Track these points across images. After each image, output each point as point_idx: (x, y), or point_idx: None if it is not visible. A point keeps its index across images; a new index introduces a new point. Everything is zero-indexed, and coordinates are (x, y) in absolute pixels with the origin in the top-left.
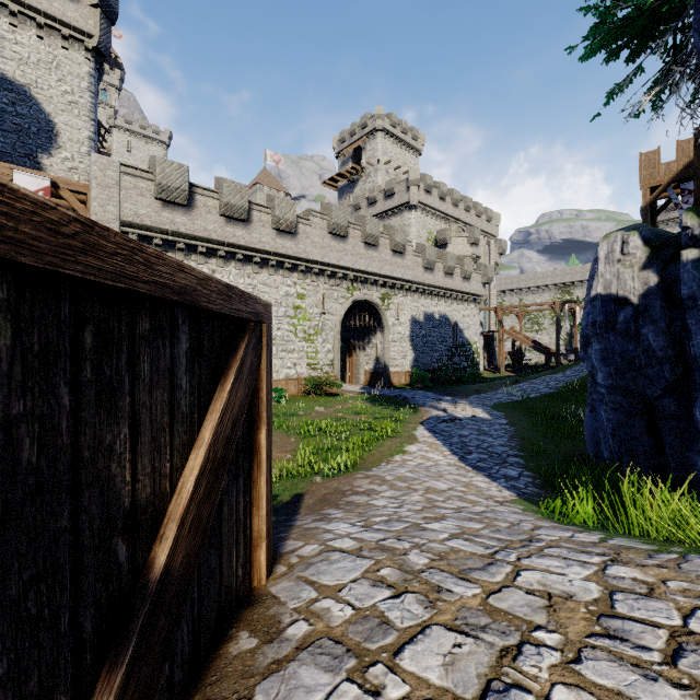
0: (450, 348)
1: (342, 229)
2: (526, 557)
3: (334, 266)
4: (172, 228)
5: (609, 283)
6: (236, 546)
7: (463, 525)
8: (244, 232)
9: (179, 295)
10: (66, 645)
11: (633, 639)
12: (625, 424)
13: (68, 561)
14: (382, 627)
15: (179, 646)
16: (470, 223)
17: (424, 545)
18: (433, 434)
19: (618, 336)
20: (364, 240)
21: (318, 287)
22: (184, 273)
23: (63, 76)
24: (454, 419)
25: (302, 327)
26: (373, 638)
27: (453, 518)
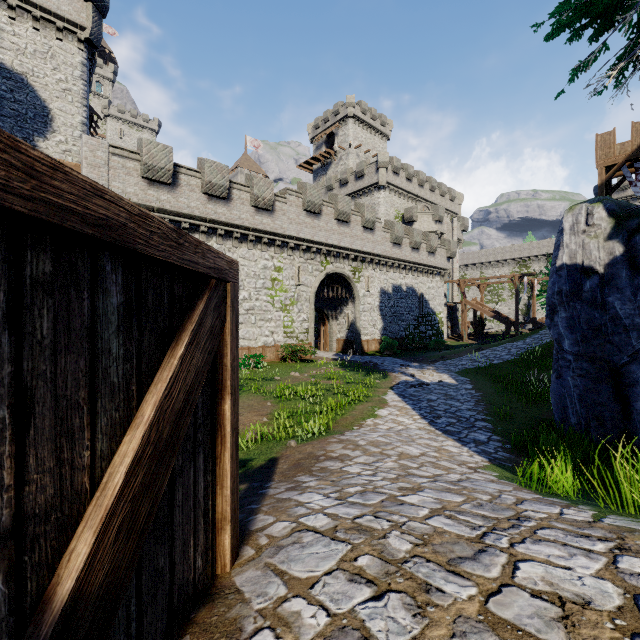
0: (416, 317)
1: (316, 206)
2: (520, 542)
3: (308, 241)
4: (157, 205)
5: (575, 253)
6: (194, 534)
7: (442, 498)
8: (225, 209)
9: (96, 229)
10: None
11: None
12: (591, 390)
13: None
14: None
15: None
16: (435, 202)
17: (405, 524)
18: (403, 399)
19: (584, 304)
20: (337, 216)
21: (294, 260)
22: (104, 201)
23: (58, 65)
24: (422, 384)
25: (279, 298)
26: None
27: (430, 489)
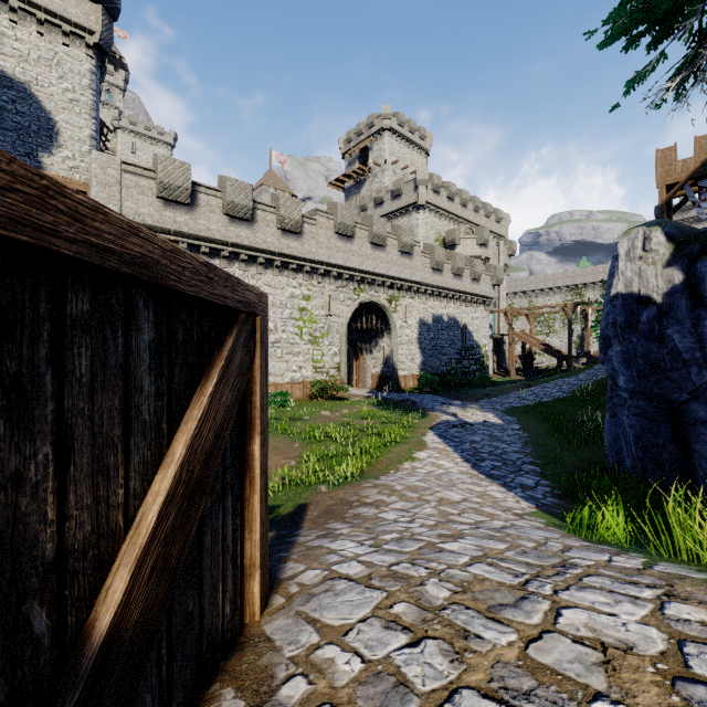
0: (458, 351)
1: (349, 229)
2: (564, 589)
3: (340, 267)
4: (174, 227)
5: (630, 282)
6: (223, 579)
7: (484, 545)
8: (248, 232)
9: (132, 267)
10: None
11: None
12: (648, 431)
13: None
14: (398, 690)
15: None
16: (479, 224)
17: (443, 571)
18: (443, 440)
19: (641, 337)
20: (371, 240)
21: (324, 288)
22: (139, 239)
23: (64, 73)
24: (465, 424)
25: (307, 329)
26: (388, 706)
27: (471, 536)
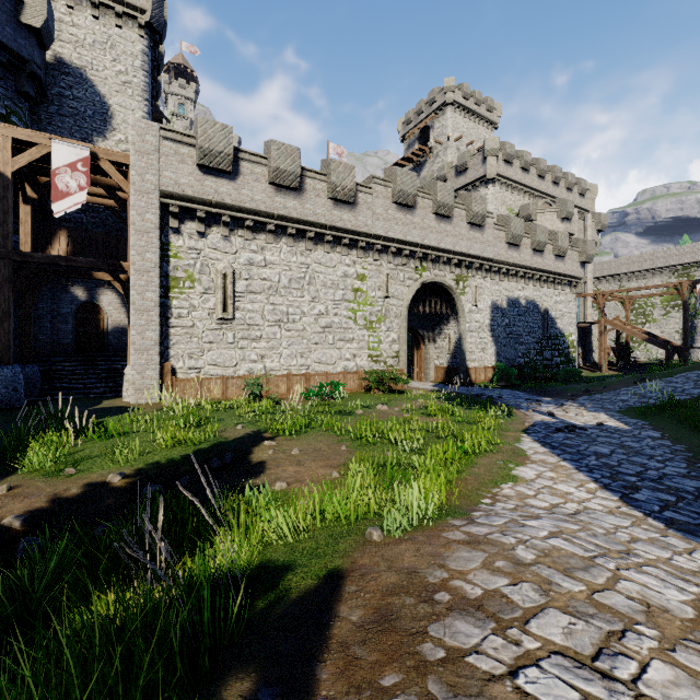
0: (539, 340)
1: (410, 197)
2: None
3: (399, 241)
4: (216, 198)
5: None
6: None
7: None
8: (296, 203)
9: None
10: None
11: None
12: None
13: None
14: None
15: None
16: (559, 197)
17: None
18: (551, 450)
19: None
20: (436, 210)
21: (381, 266)
22: None
23: (118, 55)
24: (572, 427)
25: (362, 313)
26: None
27: None
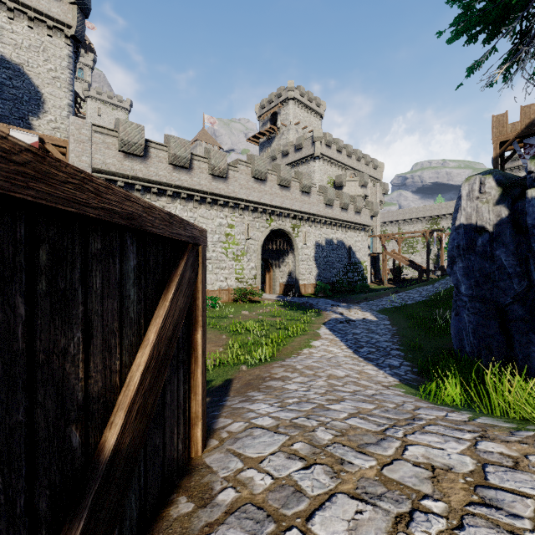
0: (345, 266)
1: (263, 174)
2: (411, 433)
3: (256, 203)
4: (131, 173)
5: (470, 215)
6: (177, 425)
7: (358, 406)
8: (187, 177)
9: (127, 220)
10: (21, 525)
11: (506, 507)
12: (482, 325)
13: (24, 451)
14: (296, 495)
15: (128, 513)
16: (361, 170)
17: (329, 423)
18: (333, 332)
19: (477, 256)
20: (279, 182)
21: (244, 219)
22: (130, 202)
23: (49, 57)
24: (349, 320)
25: (231, 250)
26: (289, 504)
27: (350, 400)
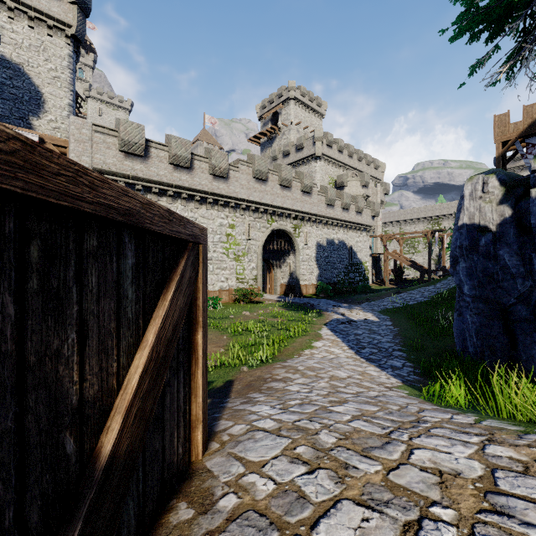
0: (346, 266)
1: (264, 174)
2: (416, 437)
3: (257, 203)
4: (132, 173)
5: (473, 215)
6: (177, 429)
7: (362, 408)
8: (188, 177)
9: (124, 216)
10: None
11: (519, 515)
12: (486, 326)
13: (13, 459)
14: (299, 501)
15: (126, 520)
16: (362, 170)
17: (332, 425)
18: (334, 333)
19: (480, 256)
20: (280, 183)
21: (245, 219)
22: (128, 198)
23: (49, 56)
24: (350, 321)
25: (232, 250)
26: (292, 511)
27: (353, 402)
